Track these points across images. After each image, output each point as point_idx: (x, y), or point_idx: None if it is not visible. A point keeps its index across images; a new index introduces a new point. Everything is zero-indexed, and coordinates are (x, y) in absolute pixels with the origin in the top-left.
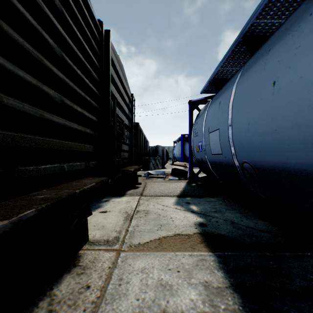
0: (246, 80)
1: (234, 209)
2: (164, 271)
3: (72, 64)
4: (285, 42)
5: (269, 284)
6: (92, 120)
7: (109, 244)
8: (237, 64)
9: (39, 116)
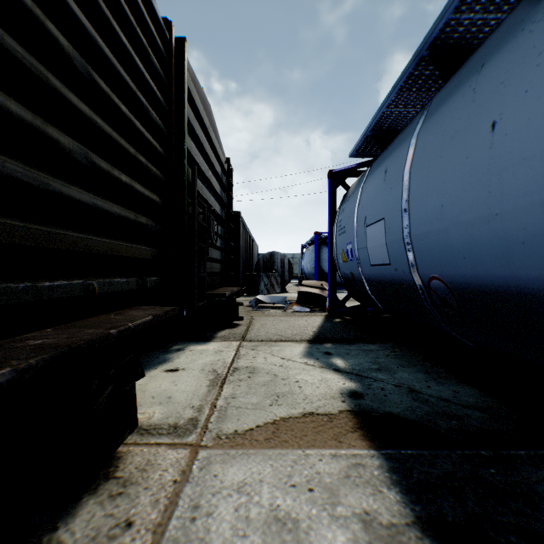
0: (437, 125)
1: (414, 364)
2: (282, 489)
3: (110, 92)
4: (515, 45)
5: (493, 519)
6: (151, 200)
7: (178, 433)
8: (418, 102)
9: (39, 185)
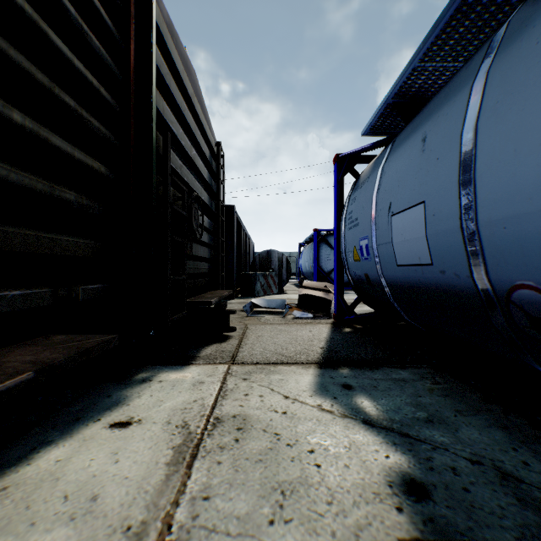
0: (537, 42)
1: (476, 409)
2: None
3: None
4: None
5: None
6: (89, 168)
7: None
8: (461, 51)
9: None
